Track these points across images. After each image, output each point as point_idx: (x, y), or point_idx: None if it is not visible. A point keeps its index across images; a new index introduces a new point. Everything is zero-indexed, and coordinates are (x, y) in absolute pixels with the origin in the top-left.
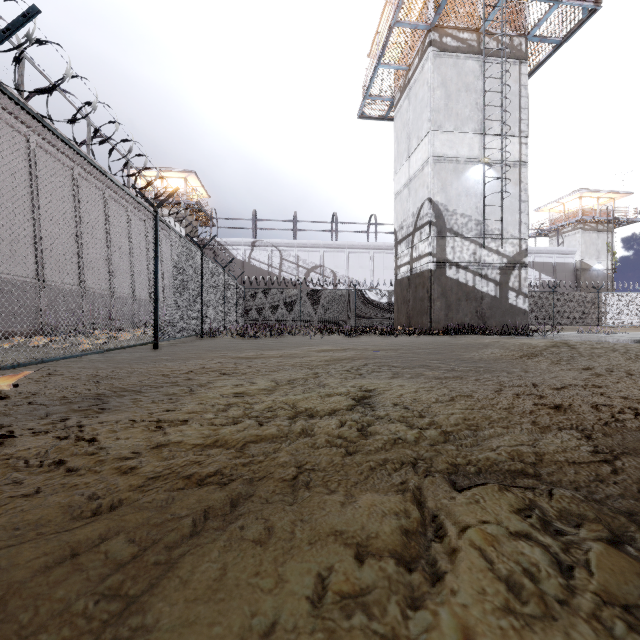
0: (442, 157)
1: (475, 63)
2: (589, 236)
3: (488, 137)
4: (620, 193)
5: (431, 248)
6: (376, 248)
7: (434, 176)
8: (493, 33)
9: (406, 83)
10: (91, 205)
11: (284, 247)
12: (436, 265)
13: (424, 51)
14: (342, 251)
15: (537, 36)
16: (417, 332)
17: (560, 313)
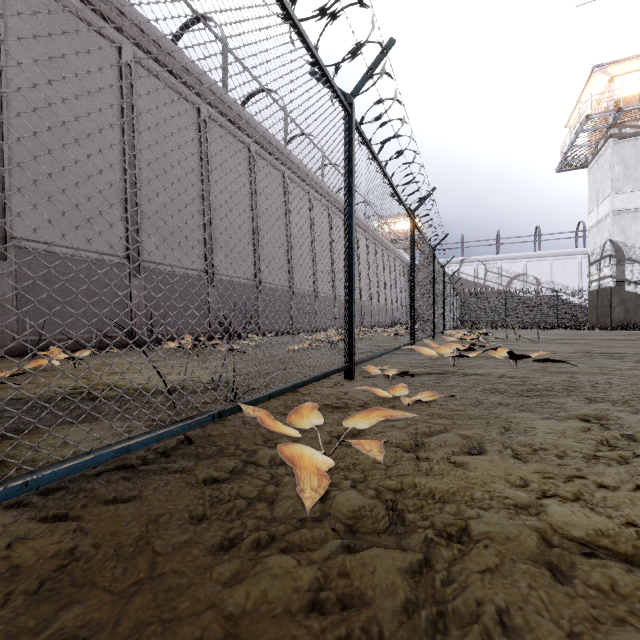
0: (621, 210)
1: None
2: None
3: None
4: None
5: (611, 272)
6: (584, 253)
7: (614, 224)
8: None
9: (595, 152)
10: (379, 259)
11: (488, 261)
12: (615, 284)
13: (606, 139)
14: (545, 259)
15: None
16: (595, 328)
17: None
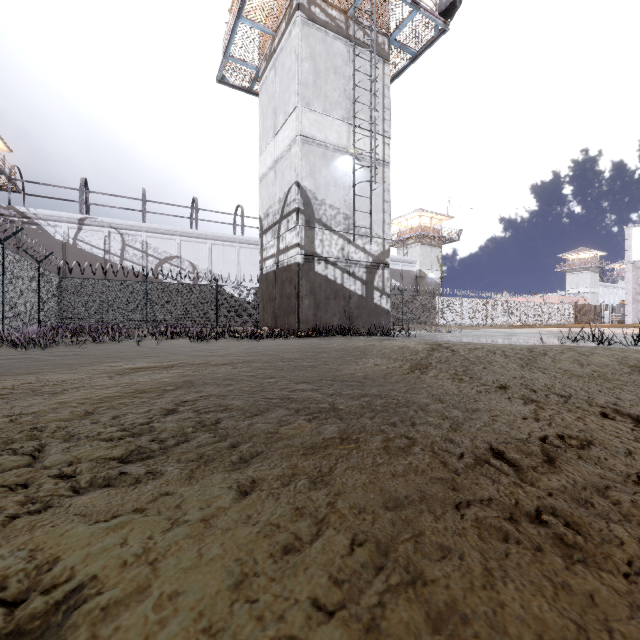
0: (311, 138)
1: (343, 46)
2: (426, 249)
3: (356, 129)
4: (446, 216)
5: (299, 239)
6: (243, 242)
7: (302, 158)
8: (360, 22)
9: (272, 51)
10: None
11: (128, 230)
12: (304, 258)
13: (292, 15)
14: (204, 242)
15: (398, 41)
16: (283, 334)
17: (407, 314)
